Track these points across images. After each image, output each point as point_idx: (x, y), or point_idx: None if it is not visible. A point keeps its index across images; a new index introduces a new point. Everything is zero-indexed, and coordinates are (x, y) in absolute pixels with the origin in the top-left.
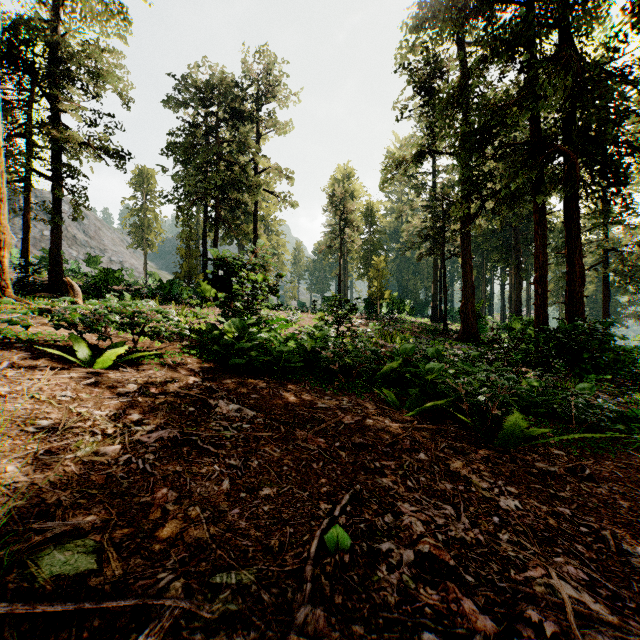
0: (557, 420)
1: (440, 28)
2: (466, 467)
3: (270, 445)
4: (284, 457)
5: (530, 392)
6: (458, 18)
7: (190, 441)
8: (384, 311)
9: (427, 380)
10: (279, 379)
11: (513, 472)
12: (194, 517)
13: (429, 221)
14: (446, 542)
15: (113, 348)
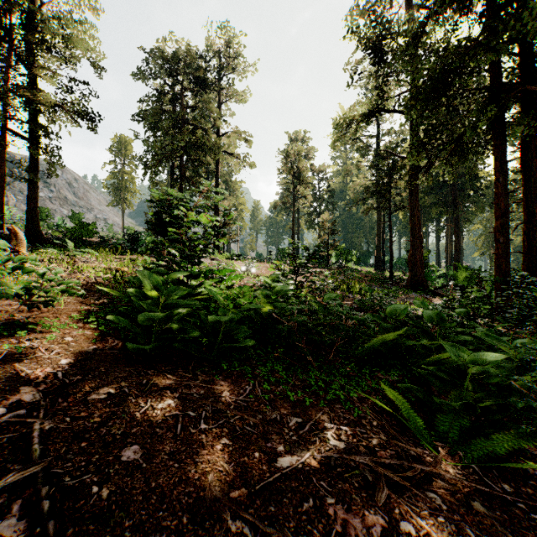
0: None
1: None
2: None
3: None
4: None
5: None
6: None
7: None
8: (333, 261)
9: (451, 369)
10: (211, 372)
11: None
12: None
13: (376, 178)
14: None
15: None
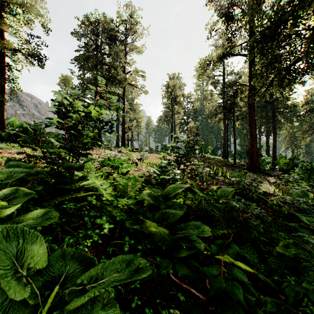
0: None
1: None
2: None
3: None
4: None
5: None
6: None
7: None
8: (197, 152)
9: None
10: None
11: None
12: None
13: (224, 99)
14: None
15: None
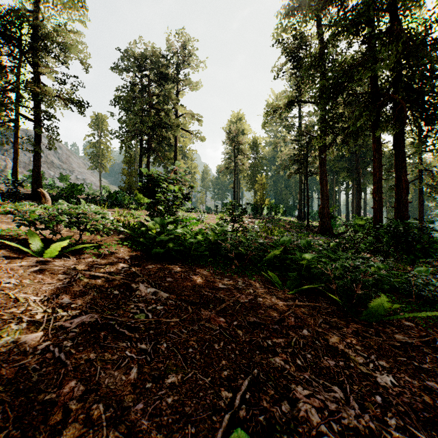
0: (399, 294)
1: (305, 12)
2: (342, 342)
3: (178, 326)
4: (190, 338)
5: (389, 277)
6: (318, 5)
7: (108, 325)
8: (265, 213)
9: (302, 265)
10: (189, 264)
11: (380, 346)
12: (95, 418)
13: (296, 150)
14: (342, 433)
15: (61, 241)
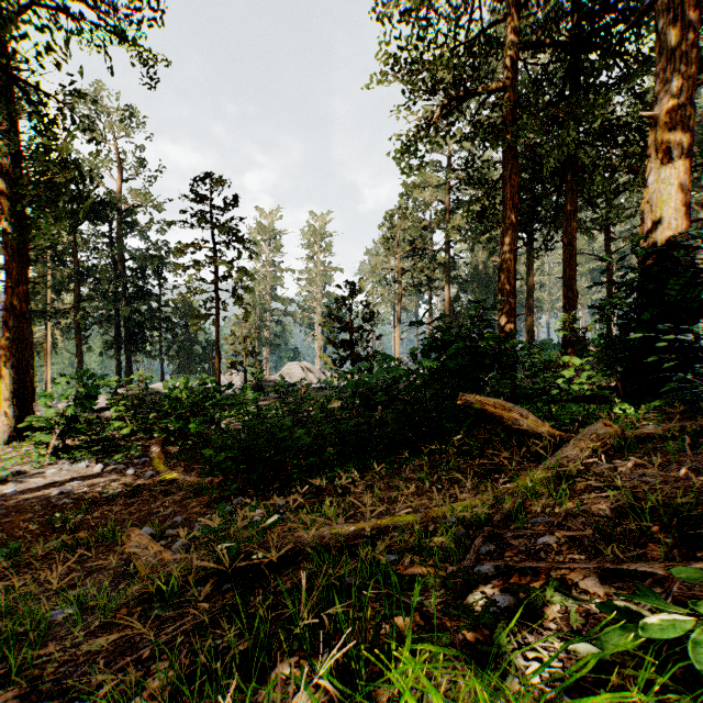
0: None
1: None
2: None
3: None
4: None
5: None
6: None
7: None
8: None
9: None
10: None
11: None
12: None
13: None
14: None
15: None
